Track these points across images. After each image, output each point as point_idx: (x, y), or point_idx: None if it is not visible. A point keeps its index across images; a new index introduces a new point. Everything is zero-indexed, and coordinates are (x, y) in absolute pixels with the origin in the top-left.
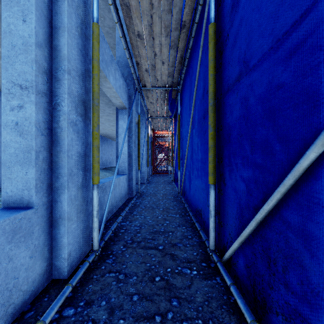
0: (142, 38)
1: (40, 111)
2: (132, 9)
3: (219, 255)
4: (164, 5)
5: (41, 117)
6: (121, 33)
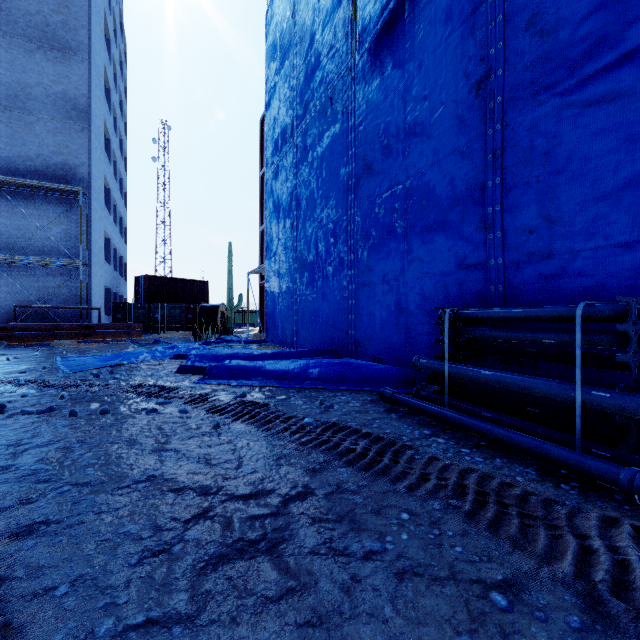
0: None
1: None
2: None
3: None
4: None
5: None
6: None
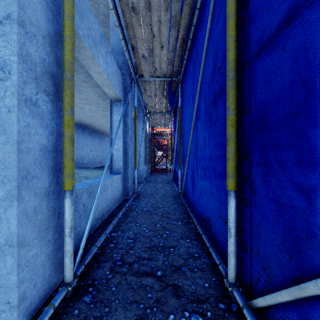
0: (137, 13)
1: None
2: None
3: (242, 290)
4: None
5: None
6: (112, 4)
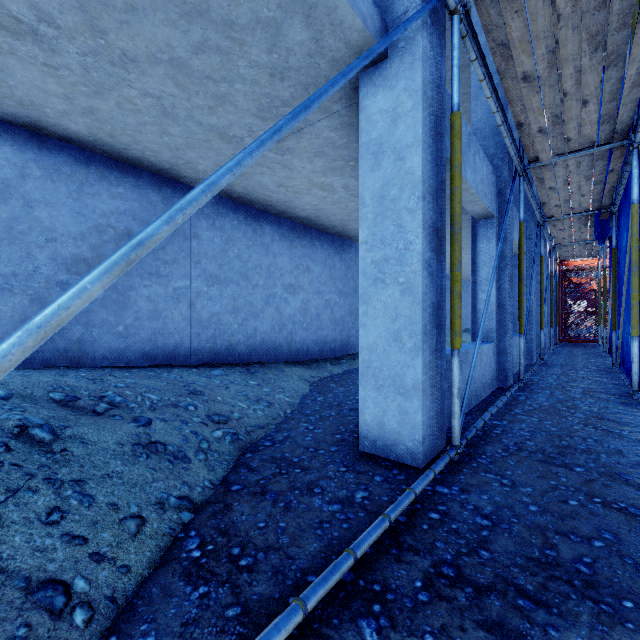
0: (554, 189)
1: (496, 291)
2: (545, 179)
3: None
4: (583, 168)
5: (496, 294)
6: (531, 195)
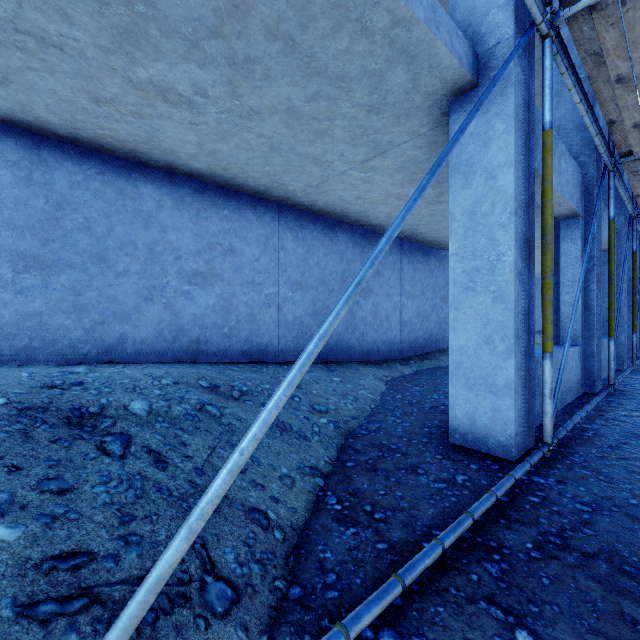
0: None
1: (582, 292)
2: None
3: None
4: None
5: (582, 295)
6: (622, 189)
